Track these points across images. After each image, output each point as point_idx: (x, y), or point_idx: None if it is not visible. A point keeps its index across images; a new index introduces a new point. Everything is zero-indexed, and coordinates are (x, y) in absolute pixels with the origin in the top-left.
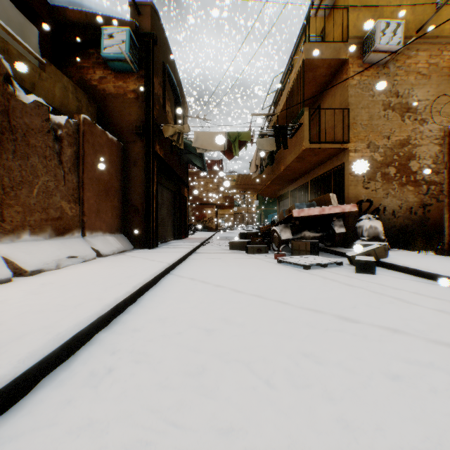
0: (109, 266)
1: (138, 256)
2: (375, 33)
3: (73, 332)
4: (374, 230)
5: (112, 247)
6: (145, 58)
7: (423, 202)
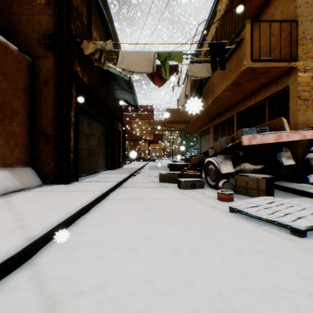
0: None
1: (20, 203)
2: None
3: None
4: None
5: None
6: None
7: None
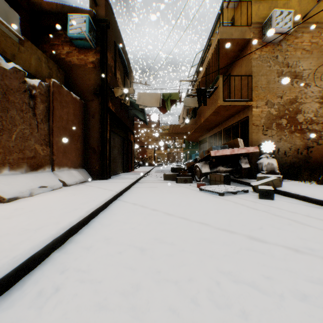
0: (71, 193)
1: (95, 185)
2: (271, 19)
3: (28, 255)
4: (271, 166)
5: (75, 179)
6: (100, 38)
7: (307, 145)
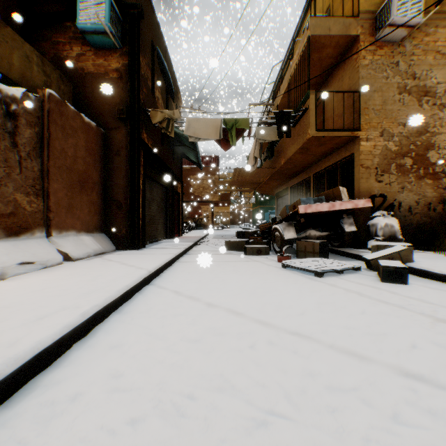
0: (71, 275)
1: (117, 260)
2: (391, 4)
3: None
4: (390, 229)
5: (87, 249)
6: (129, 33)
7: (443, 197)
